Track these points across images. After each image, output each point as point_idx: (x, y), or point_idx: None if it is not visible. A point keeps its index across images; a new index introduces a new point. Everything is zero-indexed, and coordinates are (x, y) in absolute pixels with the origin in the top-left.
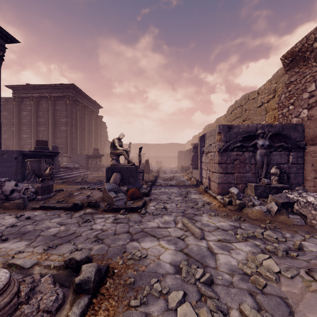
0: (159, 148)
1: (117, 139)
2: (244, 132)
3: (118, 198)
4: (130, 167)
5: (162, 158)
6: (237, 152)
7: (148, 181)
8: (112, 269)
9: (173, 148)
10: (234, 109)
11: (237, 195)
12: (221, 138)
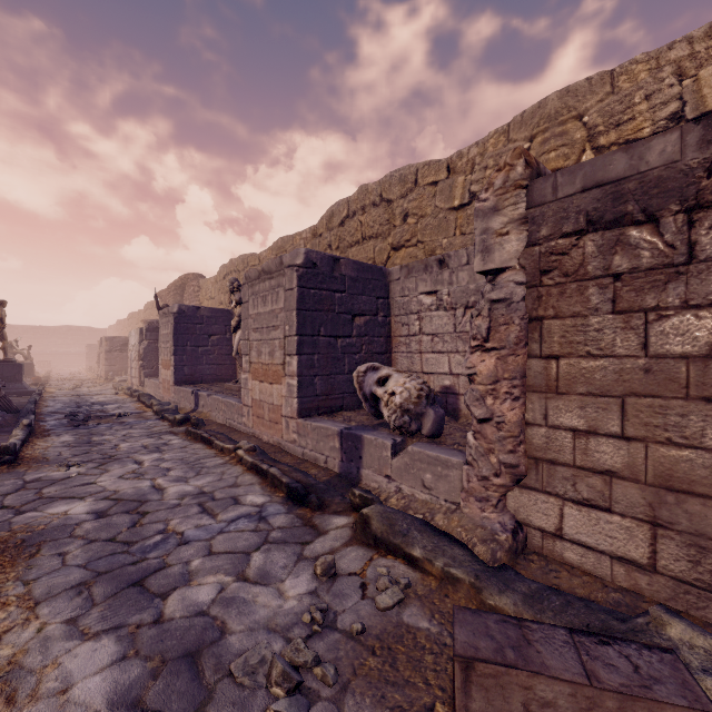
0: (43, 335)
1: (15, 342)
2: (124, 341)
3: (28, 380)
4: (30, 363)
5: (52, 355)
6: (119, 353)
7: (43, 377)
8: (46, 387)
9: (77, 336)
10: (147, 309)
11: (112, 375)
12: (108, 344)
